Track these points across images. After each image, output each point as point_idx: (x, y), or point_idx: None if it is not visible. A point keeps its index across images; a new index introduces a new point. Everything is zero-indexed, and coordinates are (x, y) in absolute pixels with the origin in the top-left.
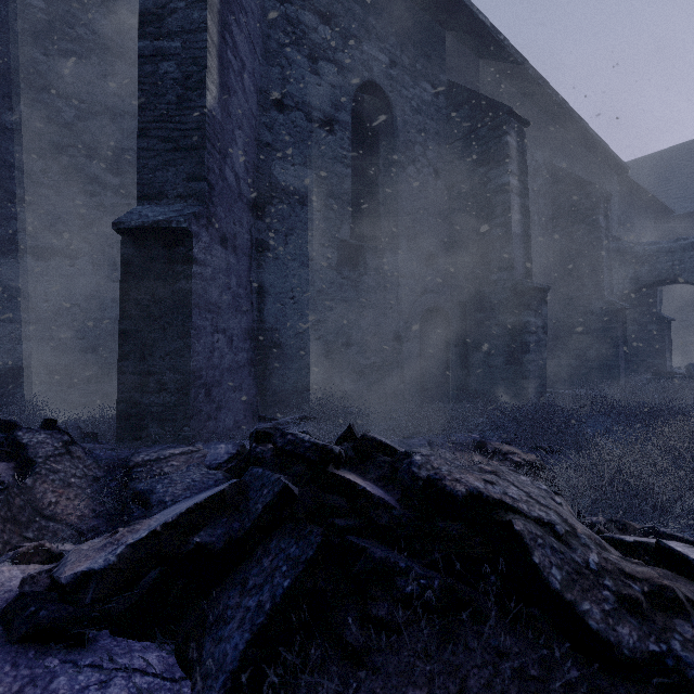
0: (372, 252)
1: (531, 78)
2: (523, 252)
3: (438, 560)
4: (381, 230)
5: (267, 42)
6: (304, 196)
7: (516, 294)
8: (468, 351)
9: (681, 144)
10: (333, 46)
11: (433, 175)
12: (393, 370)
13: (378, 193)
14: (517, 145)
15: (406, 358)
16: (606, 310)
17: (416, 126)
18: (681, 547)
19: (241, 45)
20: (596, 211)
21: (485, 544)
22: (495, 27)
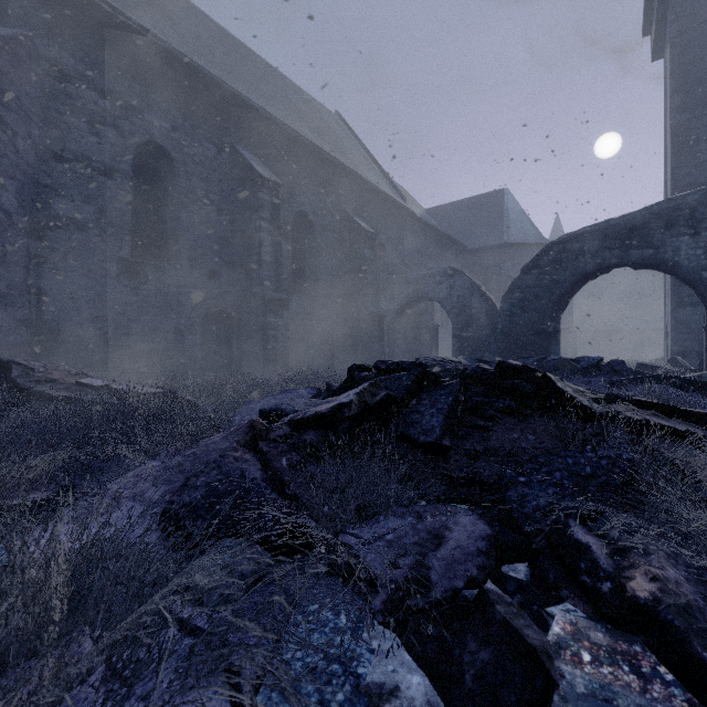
0: (153, 267)
1: (308, 145)
2: (273, 273)
3: (1, 384)
4: (169, 250)
5: (47, 111)
6: (84, 225)
7: (264, 302)
8: (242, 343)
9: (484, 194)
10: (114, 115)
11: (216, 212)
12: (174, 355)
13: (167, 223)
14: (270, 200)
15: (187, 347)
16: (368, 317)
17: (199, 175)
18: (94, 379)
19: (12, 121)
20: (363, 246)
21: (8, 374)
22: (265, 110)
